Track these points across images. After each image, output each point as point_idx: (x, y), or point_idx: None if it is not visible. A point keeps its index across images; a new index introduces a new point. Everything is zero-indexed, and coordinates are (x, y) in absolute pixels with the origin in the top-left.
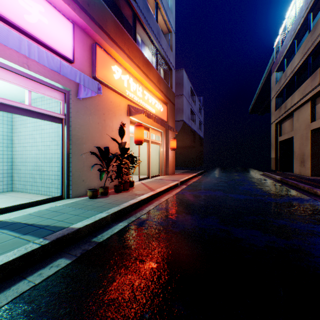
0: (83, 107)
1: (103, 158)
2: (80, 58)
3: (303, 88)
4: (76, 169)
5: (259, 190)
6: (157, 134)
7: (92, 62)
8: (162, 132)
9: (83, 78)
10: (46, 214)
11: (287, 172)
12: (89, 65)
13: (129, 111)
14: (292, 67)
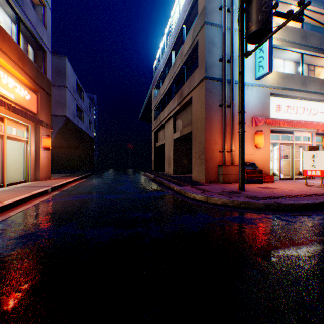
0: None
1: None
2: None
3: (170, 107)
4: None
5: (134, 188)
6: (21, 128)
7: None
8: (30, 126)
9: None
10: None
11: (161, 172)
12: None
13: None
14: (164, 88)
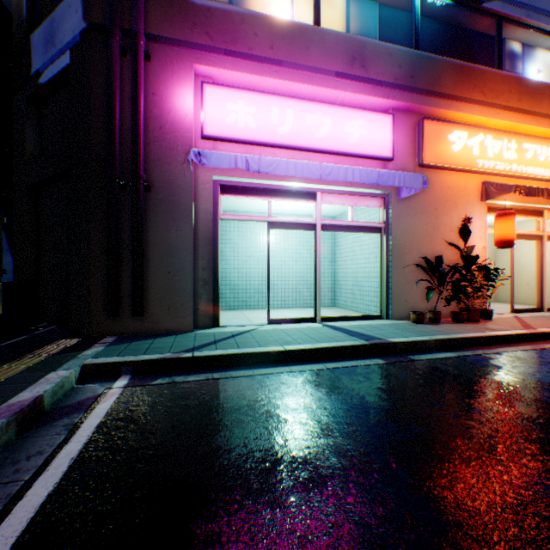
0: (405, 208)
1: (431, 272)
2: (401, 148)
3: None
4: (396, 285)
5: None
6: None
7: (417, 145)
8: None
9: (402, 179)
10: (365, 327)
11: None
12: (412, 152)
13: (483, 193)
14: None
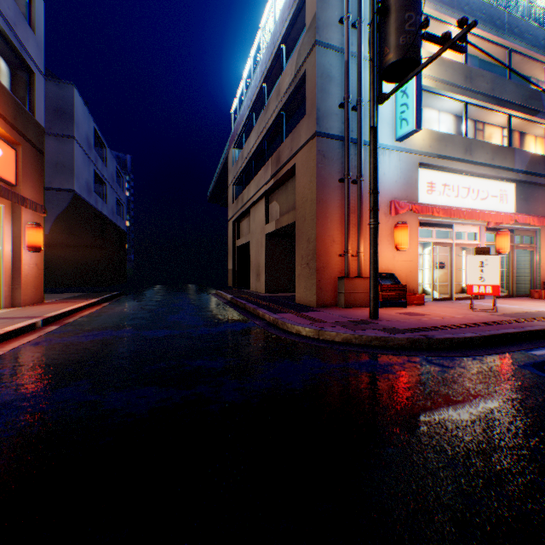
0: None
1: None
2: None
3: (259, 180)
4: None
5: (196, 318)
6: None
7: None
8: (1, 208)
9: None
10: None
11: (244, 289)
12: None
13: None
14: (249, 148)
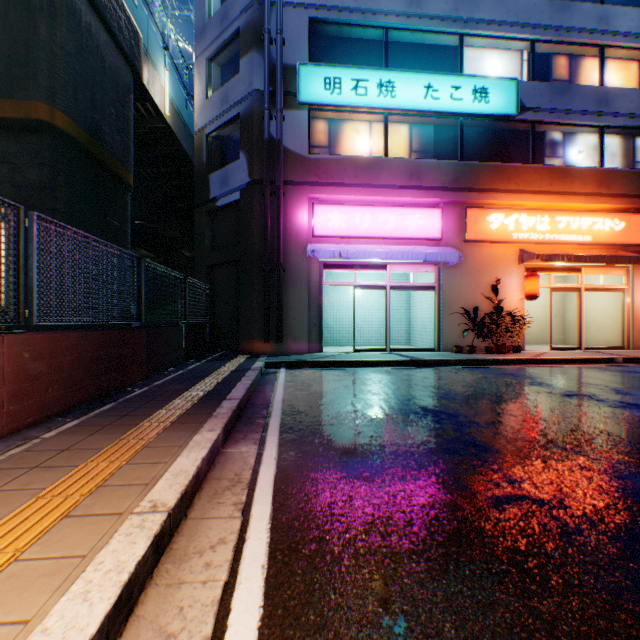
0: (453, 272)
1: (469, 318)
2: (449, 230)
3: None
4: (446, 327)
5: None
6: (610, 272)
7: (462, 227)
8: (628, 267)
9: (443, 256)
10: (417, 354)
11: None
12: (459, 231)
13: (519, 258)
14: None
